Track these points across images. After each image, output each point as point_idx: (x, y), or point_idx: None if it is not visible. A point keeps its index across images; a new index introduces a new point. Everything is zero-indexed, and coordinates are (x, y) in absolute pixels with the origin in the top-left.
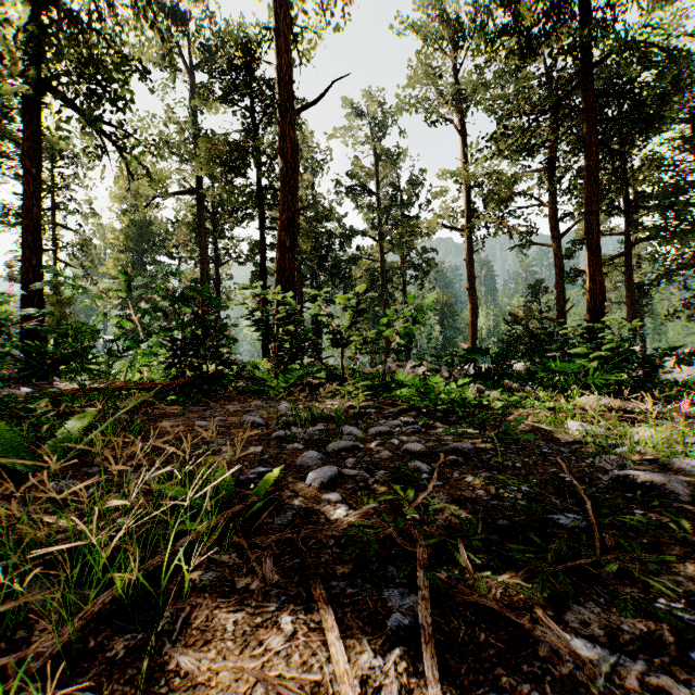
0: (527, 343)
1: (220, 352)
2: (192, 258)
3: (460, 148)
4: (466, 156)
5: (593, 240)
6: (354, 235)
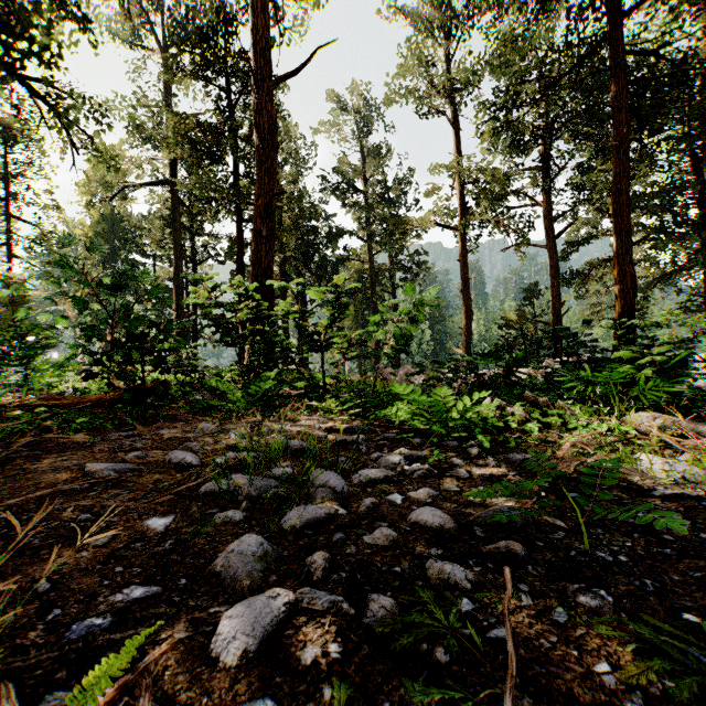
0: (545, 346)
1: (179, 357)
2: (168, 257)
3: (454, 142)
4: (460, 151)
5: (623, 224)
6: (342, 234)
